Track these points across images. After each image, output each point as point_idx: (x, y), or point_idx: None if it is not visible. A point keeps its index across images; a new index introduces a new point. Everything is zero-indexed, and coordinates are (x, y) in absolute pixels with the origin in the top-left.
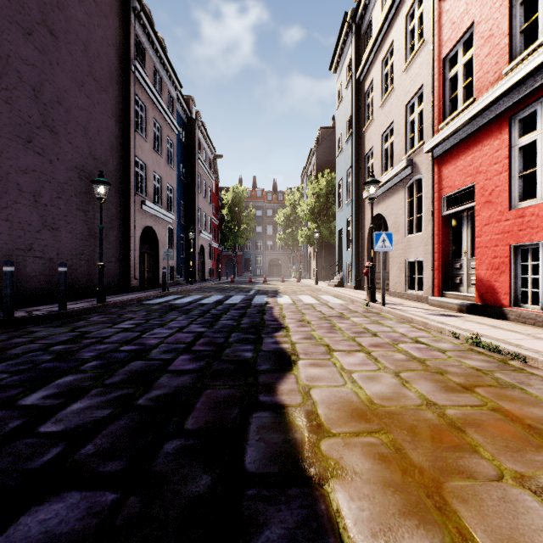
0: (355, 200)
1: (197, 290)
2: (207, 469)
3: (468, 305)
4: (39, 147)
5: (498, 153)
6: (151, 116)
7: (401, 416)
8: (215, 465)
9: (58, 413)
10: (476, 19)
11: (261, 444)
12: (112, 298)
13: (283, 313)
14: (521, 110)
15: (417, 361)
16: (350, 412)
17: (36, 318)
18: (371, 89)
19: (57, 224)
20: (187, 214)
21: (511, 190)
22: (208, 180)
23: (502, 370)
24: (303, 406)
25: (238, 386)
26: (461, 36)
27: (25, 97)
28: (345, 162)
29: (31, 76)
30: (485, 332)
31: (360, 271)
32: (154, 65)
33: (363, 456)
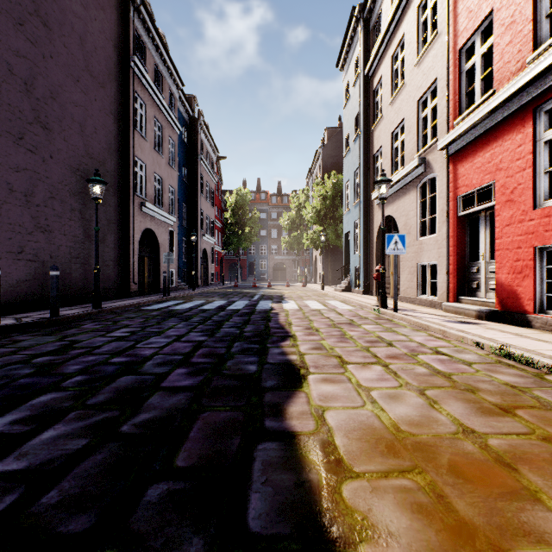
0: (363, 202)
1: (199, 295)
2: (199, 528)
3: (488, 311)
4: (31, 144)
5: (521, 148)
6: (151, 115)
7: (436, 448)
8: (210, 522)
9: (24, 444)
10: (496, 5)
11: (268, 489)
12: (109, 303)
13: (290, 320)
14: (547, 101)
15: (441, 375)
16: (374, 443)
17: (25, 326)
18: (380, 86)
19: (50, 226)
20: (189, 216)
21: (535, 188)
22: (211, 182)
23: (541, 387)
24: (317, 435)
25: (241, 407)
26: (478, 25)
27: (16, 90)
28: (353, 162)
29: (23, 69)
30: (512, 341)
31: (368, 276)
32: (155, 62)
33: (397, 507)
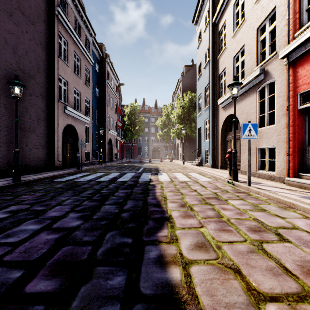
0: (211, 106)
1: (103, 168)
2: None
3: None
4: None
5: None
6: (72, 50)
7: None
8: None
9: None
10: None
11: None
12: (32, 176)
13: (164, 193)
14: None
15: None
16: None
17: None
18: (223, 28)
19: None
20: (100, 118)
21: None
22: (114, 98)
23: None
24: None
25: None
26: None
27: None
28: (204, 82)
29: None
30: None
31: (215, 155)
32: (75, 16)
33: None
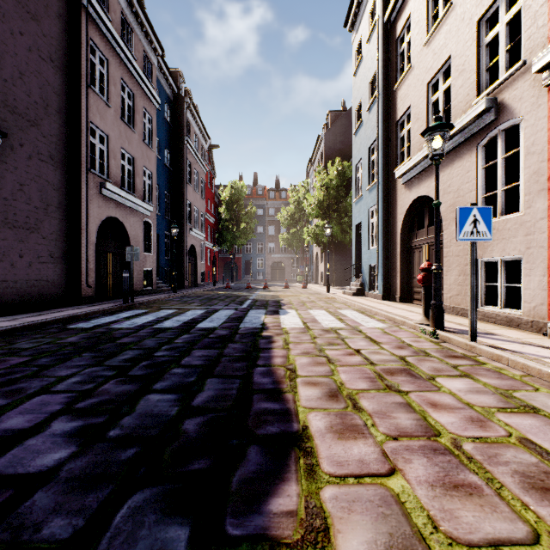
0: (382, 182)
1: (176, 300)
2: None
3: None
4: None
5: None
6: (117, 76)
7: None
8: None
9: None
10: None
11: None
12: (27, 317)
13: (291, 359)
14: None
15: None
16: None
17: None
18: (406, 30)
19: None
20: (173, 207)
21: None
22: (200, 170)
23: None
24: None
25: None
26: None
27: None
28: (367, 136)
29: None
30: None
31: (389, 276)
32: (123, 12)
33: None
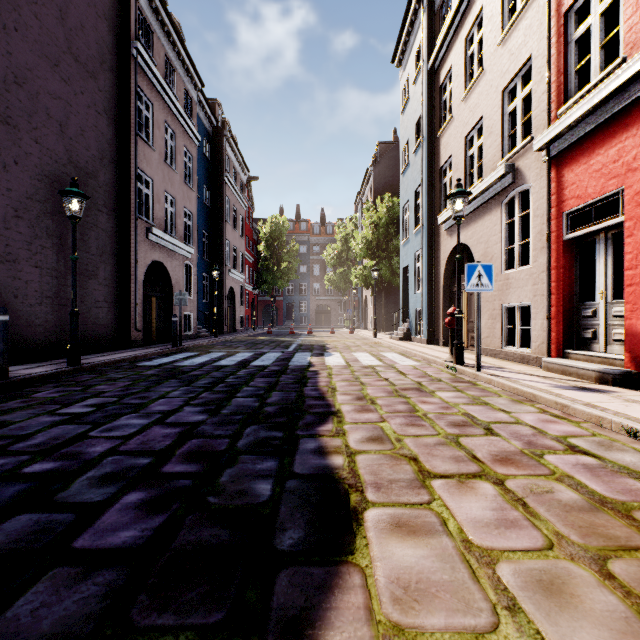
0: (426, 227)
1: (220, 345)
2: None
3: (616, 372)
4: None
5: None
6: (161, 119)
7: None
8: None
9: None
10: None
11: None
12: (96, 357)
13: (333, 383)
14: None
15: (612, 510)
16: None
17: None
18: (448, 80)
19: (14, 254)
20: (211, 248)
21: None
22: (239, 206)
23: None
24: None
25: (213, 635)
26: None
27: None
28: (413, 179)
29: None
30: None
31: (433, 321)
32: (166, 53)
33: None
